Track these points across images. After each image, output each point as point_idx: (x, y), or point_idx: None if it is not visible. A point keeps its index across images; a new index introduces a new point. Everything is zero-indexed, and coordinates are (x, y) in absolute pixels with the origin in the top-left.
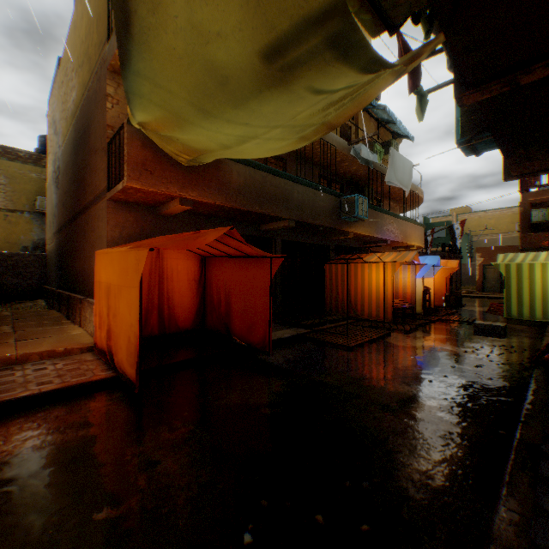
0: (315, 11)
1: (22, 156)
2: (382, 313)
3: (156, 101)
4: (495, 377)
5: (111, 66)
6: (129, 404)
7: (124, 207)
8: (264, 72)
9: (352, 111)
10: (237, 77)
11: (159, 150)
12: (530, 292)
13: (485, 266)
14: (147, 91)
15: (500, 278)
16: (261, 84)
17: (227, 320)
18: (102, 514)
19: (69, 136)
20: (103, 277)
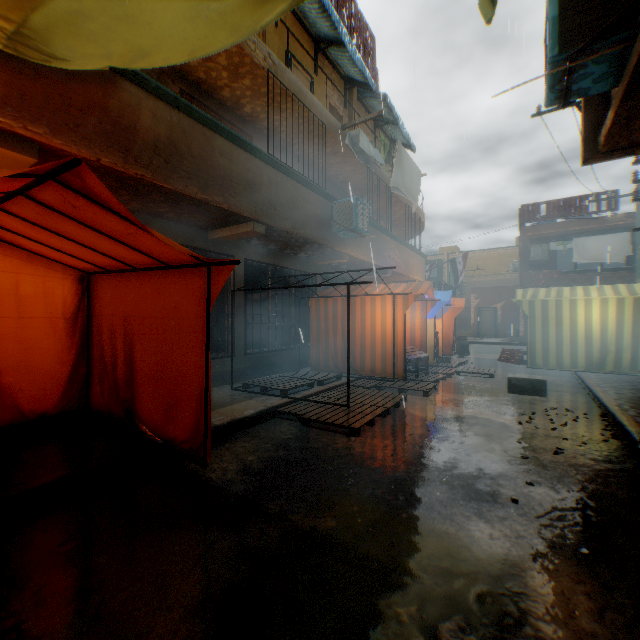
0: None
1: None
2: (389, 367)
3: None
4: (600, 476)
5: None
6: None
7: None
8: None
9: None
10: None
11: None
12: (558, 334)
13: (481, 308)
14: None
15: (496, 321)
16: None
17: (129, 393)
18: None
19: None
20: None
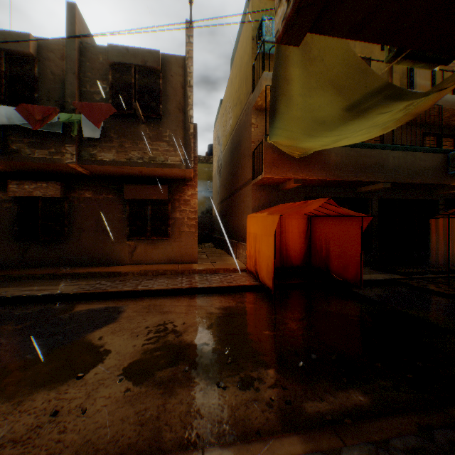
0: (373, 89)
1: (201, 159)
2: None
3: (284, 135)
4: None
5: (253, 107)
6: (269, 299)
7: (260, 188)
8: (347, 115)
9: (430, 100)
10: (330, 119)
11: (281, 152)
12: None
13: None
14: (280, 133)
15: None
16: (345, 119)
17: (327, 261)
18: (266, 332)
19: (227, 146)
20: (251, 230)
